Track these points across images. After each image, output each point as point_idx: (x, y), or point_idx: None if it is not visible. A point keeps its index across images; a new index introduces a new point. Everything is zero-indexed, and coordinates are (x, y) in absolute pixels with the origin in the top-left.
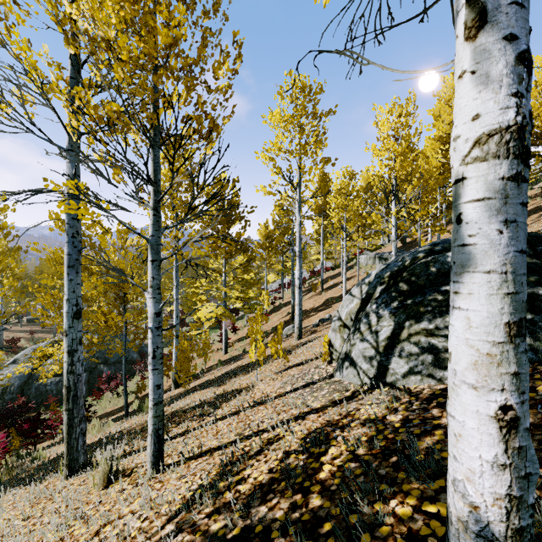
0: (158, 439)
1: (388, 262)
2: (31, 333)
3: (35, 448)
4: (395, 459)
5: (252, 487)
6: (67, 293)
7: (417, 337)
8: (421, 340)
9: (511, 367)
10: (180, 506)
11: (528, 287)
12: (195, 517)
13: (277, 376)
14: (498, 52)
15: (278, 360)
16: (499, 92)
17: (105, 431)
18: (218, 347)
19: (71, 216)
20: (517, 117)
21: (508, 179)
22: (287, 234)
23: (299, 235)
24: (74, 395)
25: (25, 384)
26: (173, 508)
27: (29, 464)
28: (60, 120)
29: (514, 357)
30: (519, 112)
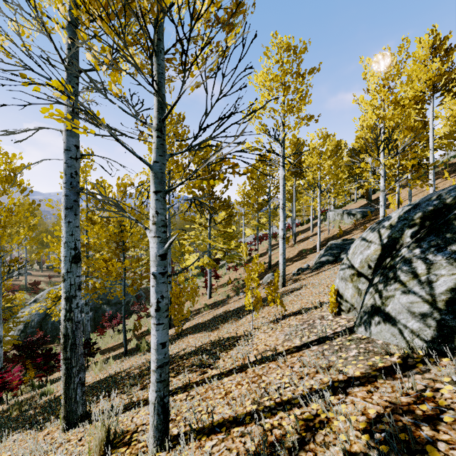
0: (163, 409)
1: (413, 202)
2: (49, 277)
3: (46, 379)
4: None
5: None
6: (65, 236)
7: None
8: None
9: None
10: None
11: None
12: None
13: (277, 326)
14: None
15: (268, 307)
16: None
17: (106, 370)
18: (203, 292)
19: (69, 155)
20: None
21: None
22: (264, 192)
23: (283, 188)
24: (72, 343)
25: (43, 320)
26: None
27: (38, 398)
28: (57, 51)
29: None
30: None
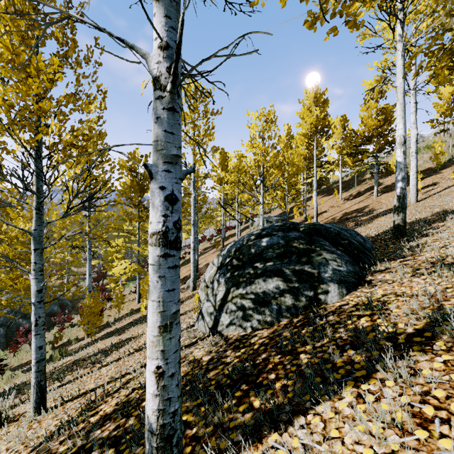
0: (40, 389)
1: (236, 239)
2: None
3: None
4: (189, 388)
5: (99, 417)
6: None
7: (236, 299)
8: (237, 301)
9: (161, 348)
10: (45, 438)
11: (300, 265)
12: (51, 445)
13: None
14: (157, 194)
15: None
16: (157, 214)
17: (13, 382)
18: (134, 297)
19: None
20: (163, 227)
21: (160, 256)
22: None
23: (193, 207)
24: None
25: None
26: (39, 441)
27: None
28: None
29: (162, 342)
30: (165, 224)
